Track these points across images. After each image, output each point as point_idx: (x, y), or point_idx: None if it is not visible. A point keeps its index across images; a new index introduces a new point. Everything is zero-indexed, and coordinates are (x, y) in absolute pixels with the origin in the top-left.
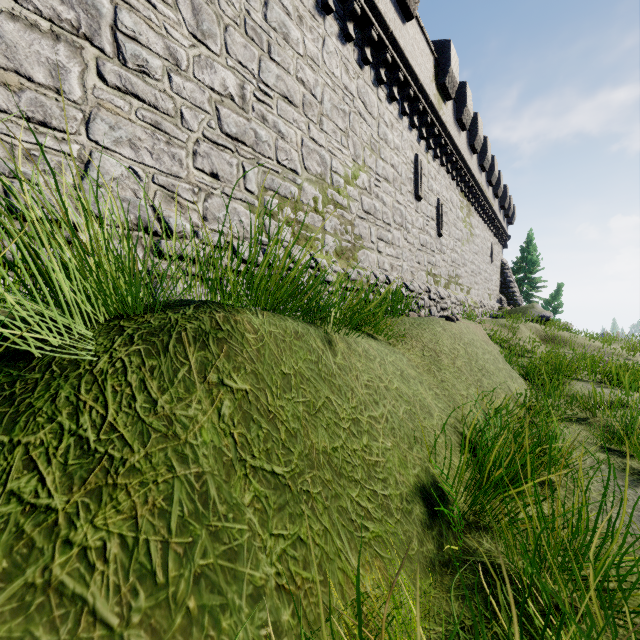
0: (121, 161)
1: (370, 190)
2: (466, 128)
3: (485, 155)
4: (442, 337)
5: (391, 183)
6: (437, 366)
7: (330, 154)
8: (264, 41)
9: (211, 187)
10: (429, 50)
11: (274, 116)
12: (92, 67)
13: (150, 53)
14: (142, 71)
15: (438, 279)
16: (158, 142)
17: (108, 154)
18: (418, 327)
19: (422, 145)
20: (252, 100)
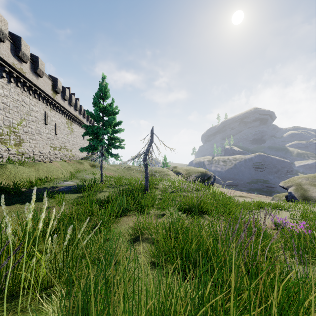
0: None
1: (26, 125)
2: (67, 100)
3: (77, 106)
4: (41, 166)
5: (35, 122)
6: (38, 170)
7: (12, 119)
8: None
9: None
10: (50, 81)
11: None
12: None
13: None
14: None
15: (55, 148)
16: None
17: None
18: (36, 164)
19: (48, 107)
20: None
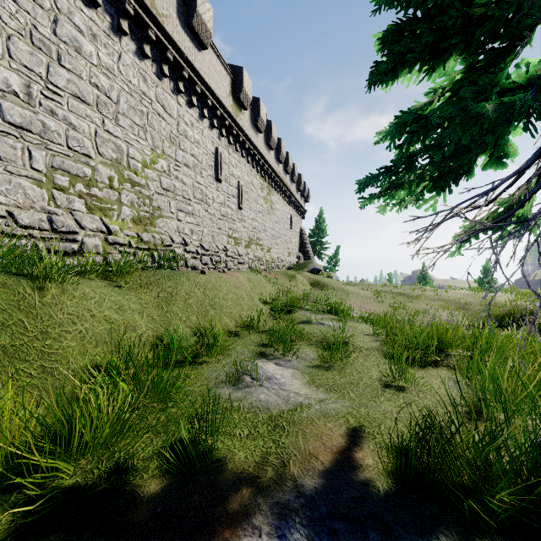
0: None
1: (170, 173)
2: (262, 132)
3: (280, 152)
4: (183, 284)
5: (191, 168)
6: (168, 302)
7: (127, 144)
8: (53, 51)
9: None
10: (226, 72)
11: (65, 111)
12: None
13: None
14: None
15: (239, 241)
16: None
17: None
18: (167, 278)
19: (223, 141)
20: (39, 97)
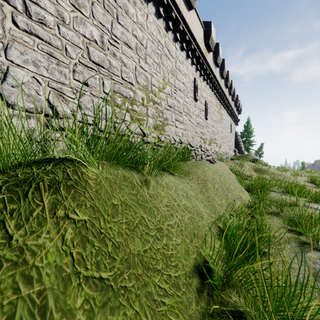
0: (28, 73)
1: (171, 95)
2: (219, 66)
3: (228, 80)
4: (208, 172)
5: (182, 92)
6: (205, 188)
7: (150, 75)
8: (114, 13)
9: (84, 90)
10: (201, 26)
11: (120, 53)
12: (9, 17)
13: (46, 12)
14: (41, 22)
15: (205, 140)
16: (51, 63)
17: (19, 68)
18: (195, 167)
19: (198, 73)
20: (107, 44)
